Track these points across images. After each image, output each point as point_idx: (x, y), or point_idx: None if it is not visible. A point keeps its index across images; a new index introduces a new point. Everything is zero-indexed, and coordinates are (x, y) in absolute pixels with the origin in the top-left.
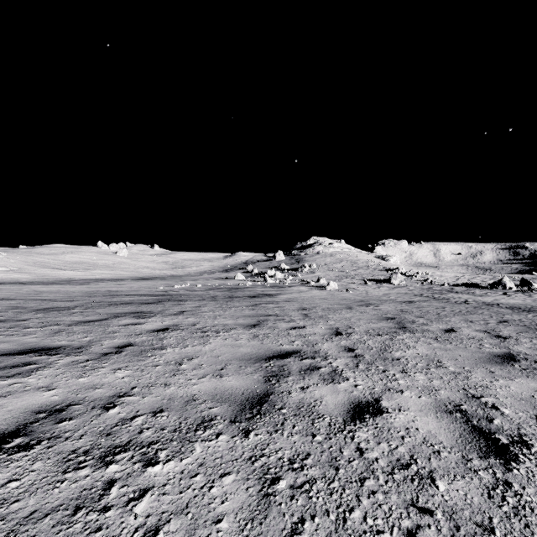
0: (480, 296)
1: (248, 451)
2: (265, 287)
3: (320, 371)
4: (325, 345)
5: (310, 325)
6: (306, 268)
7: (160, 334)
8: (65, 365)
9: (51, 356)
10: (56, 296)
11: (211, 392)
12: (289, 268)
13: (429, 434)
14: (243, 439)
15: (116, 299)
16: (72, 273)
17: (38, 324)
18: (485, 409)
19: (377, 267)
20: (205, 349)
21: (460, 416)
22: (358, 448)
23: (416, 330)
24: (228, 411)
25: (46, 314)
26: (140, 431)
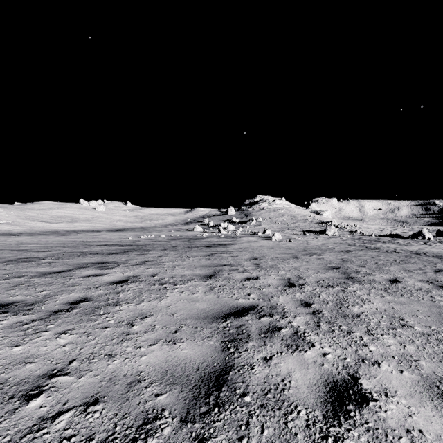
0: (405, 246)
1: None
2: (219, 237)
3: (281, 333)
4: (281, 298)
5: (263, 276)
6: (254, 221)
7: (118, 286)
8: (6, 327)
9: None
10: (34, 247)
11: (160, 367)
12: (239, 221)
13: (440, 441)
14: None
15: (87, 249)
16: (57, 226)
17: (2, 276)
18: None
19: (313, 220)
20: (161, 305)
21: None
22: None
23: (363, 280)
24: (179, 401)
25: (16, 265)
26: None
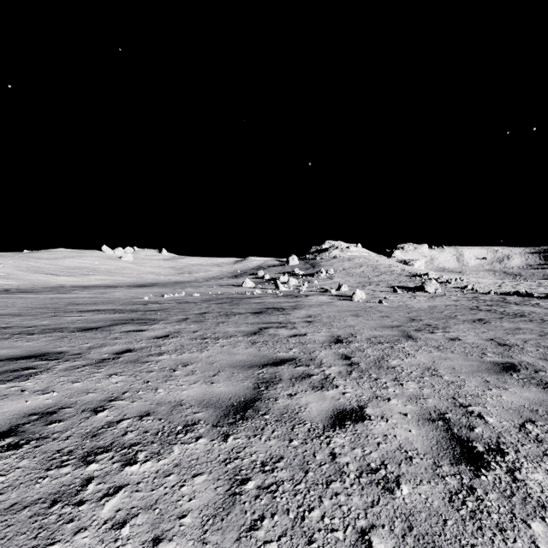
0: None
1: None
2: (277, 296)
3: None
4: None
5: (374, 404)
6: (323, 273)
7: None
8: None
9: None
10: None
11: None
12: (303, 274)
13: None
14: None
15: (50, 319)
16: (66, 279)
17: None
18: None
19: (402, 272)
20: None
21: None
22: None
23: None
24: None
25: None
26: None
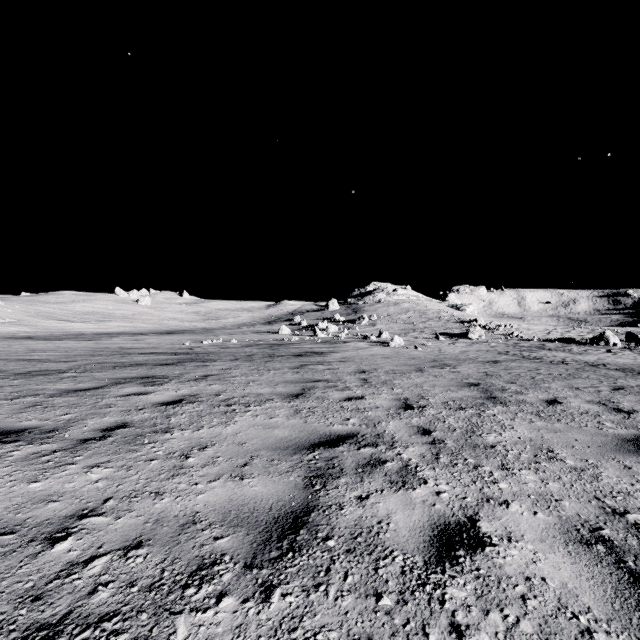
0: (579, 354)
1: (267, 636)
2: (315, 343)
3: (385, 467)
4: (392, 424)
5: (371, 395)
6: (365, 319)
7: (170, 408)
8: (19, 459)
9: (6, 444)
10: (50, 355)
11: (222, 507)
12: (344, 320)
13: (564, 590)
14: (261, 605)
15: (125, 358)
16: (82, 326)
17: (9, 394)
18: (638, 535)
19: (450, 318)
20: (227, 432)
21: (604, 551)
22: (453, 625)
23: (509, 401)
24: (244, 545)
25: (27, 379)
26: (92, 590)
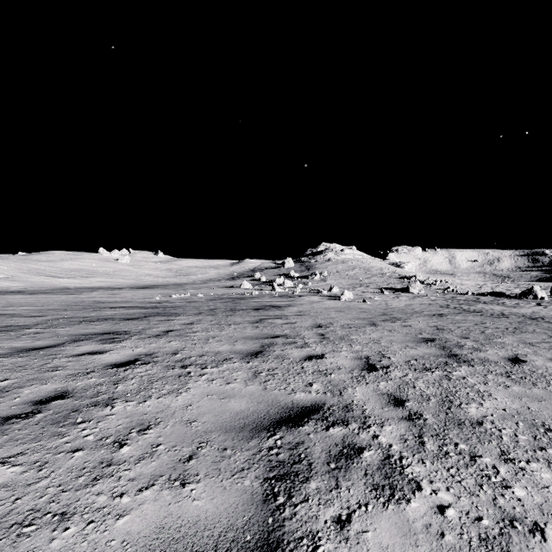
0: (514, 307)
1: None
2: (273, 297)
3: (362, 460)
4: (359, 391)
5: (331, 353)
6: (317, 275)
7: (120, 371)
8: None
9: None
10: (24, 310)
11: (147, 545)
12: (298, 276)
13: None
14: None
15: (95, 313)
16: (68, 281)
17: None
18: None
19: (392, 274)
20: (176, 404)
21: None
22: None
23: (472, 359)
24: None
25: None
26: None
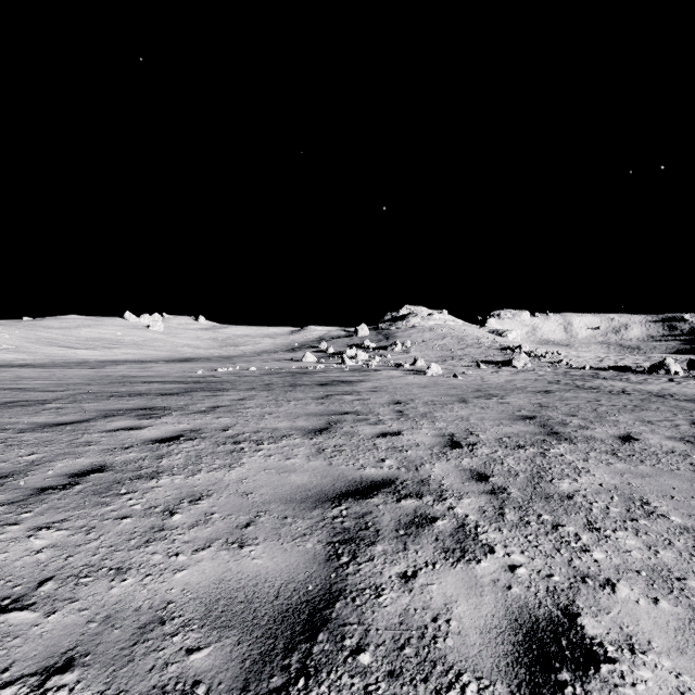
0: (639, 384)
1: None
2: (343, 371)
3: (434, 527)
4: (438, 467)
5: (409, 430)
6: (398, 346)
7: (163, 447)
8: None
9: None
10: (39, 384)
11: (207, 592)
12: (375, 347)
13: None
14: None
15: (125, 387)
16: (87, 353)
17: None
18: None
19: (491, 345)
20: (230, 477)
21: None
22: None
23: (575, 437)
24: (231, 663)
25: None
26: None
